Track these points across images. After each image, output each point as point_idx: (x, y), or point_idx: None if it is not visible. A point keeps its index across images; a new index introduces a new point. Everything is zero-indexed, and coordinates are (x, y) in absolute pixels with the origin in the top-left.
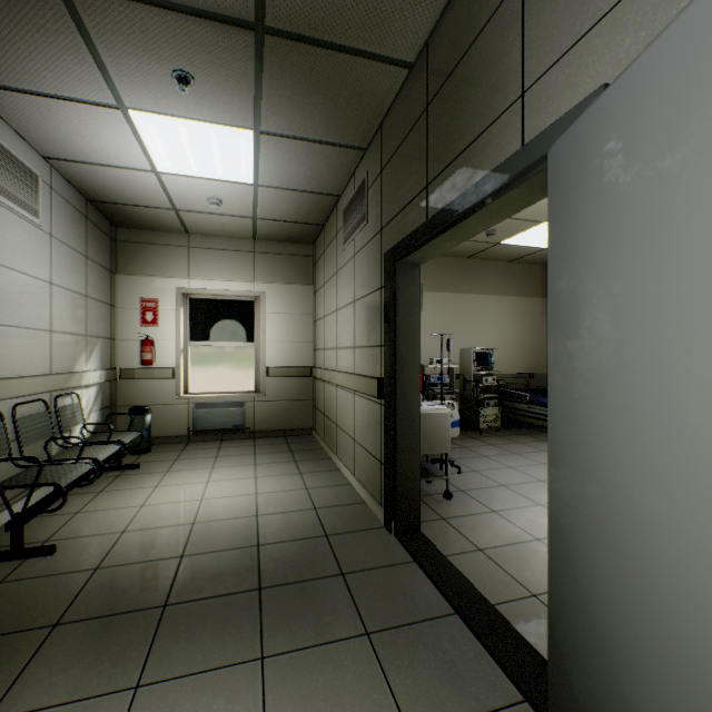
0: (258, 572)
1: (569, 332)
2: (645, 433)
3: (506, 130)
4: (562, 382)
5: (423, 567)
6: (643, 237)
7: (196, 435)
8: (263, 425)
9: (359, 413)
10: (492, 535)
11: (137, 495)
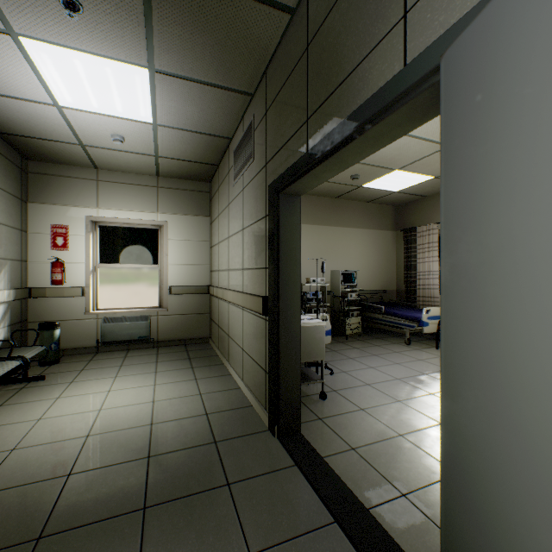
0: (145, 488)
1: (471, 252)
2: None
3: (387, 54)
4: (461, 308)
5: (303, 472)
6: None
7: (104, 346)
8: (165, 336)
9: (247, 326)
10: (362, 433)
11: (36, 408)
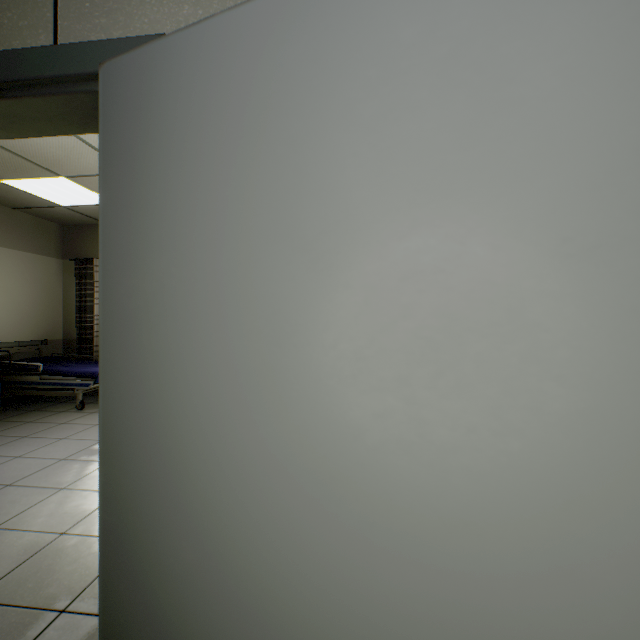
0: None
1: (131, 297)
2: (221, 405)
3: (29, 9)
4: (121, 357)
5: None
6: (219, 205)
7: None
8: None
9: None
10: None
11: None
